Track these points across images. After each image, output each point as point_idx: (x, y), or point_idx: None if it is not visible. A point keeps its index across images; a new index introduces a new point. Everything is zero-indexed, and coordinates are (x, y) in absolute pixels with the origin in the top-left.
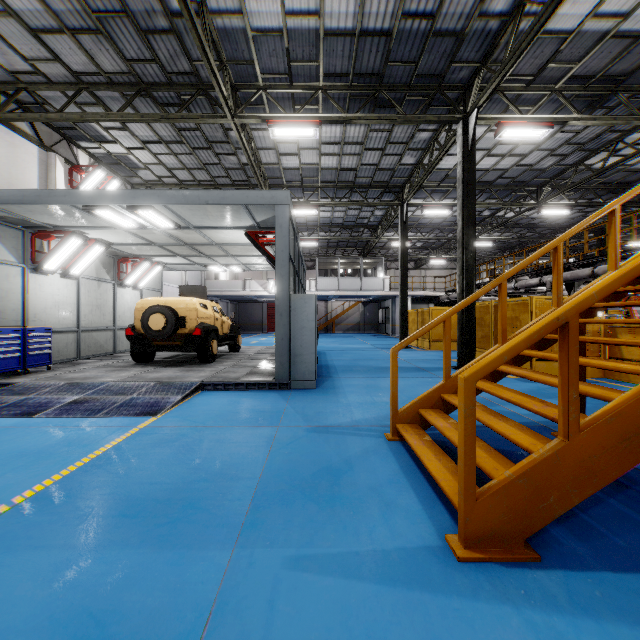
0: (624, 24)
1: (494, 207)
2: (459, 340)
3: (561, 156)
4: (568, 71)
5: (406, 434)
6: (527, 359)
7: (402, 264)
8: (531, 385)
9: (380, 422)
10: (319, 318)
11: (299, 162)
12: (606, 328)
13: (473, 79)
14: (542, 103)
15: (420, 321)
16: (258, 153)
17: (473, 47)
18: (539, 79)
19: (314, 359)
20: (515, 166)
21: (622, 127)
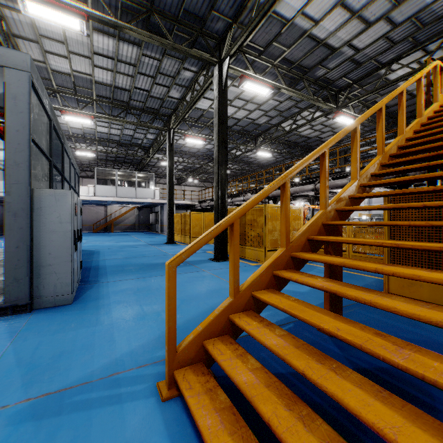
0: (315, 29)
1: (230, 146)
2: (216, 237)
3: (270, 117)
4: (282, 53)
5: (191, 398)
6: (305, 262)
7: (169, 177)
8: None
9: (150, 355)
10: (99, 220)
11: (70, 67)
12: None
13: (226, 33)
14: (267, 71)
15: (183, 222)
16: (16, 41)
17: (228, 2)
18: (266, 53)
19: (69, 268)
20: (245, 118)
21: (301, 106)
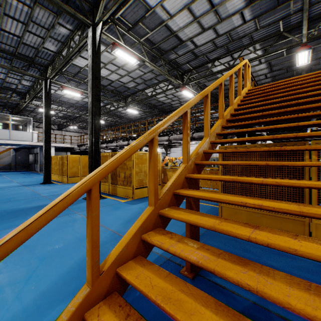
0: (170, 21)
1: (105, 102)
2: None
3: (137, 83)
4: (146, 34)
5: None
6: None
7: (46, 123)
8: (136, 207)
9: None
10: None
11: None
12: (162, 168)
13: (99, 2)
14: (135, 45)
15: (60, 164)
16: None
17: None
18: (134, 30)
19: None
20: (117, 81)
21: (159, 79)
